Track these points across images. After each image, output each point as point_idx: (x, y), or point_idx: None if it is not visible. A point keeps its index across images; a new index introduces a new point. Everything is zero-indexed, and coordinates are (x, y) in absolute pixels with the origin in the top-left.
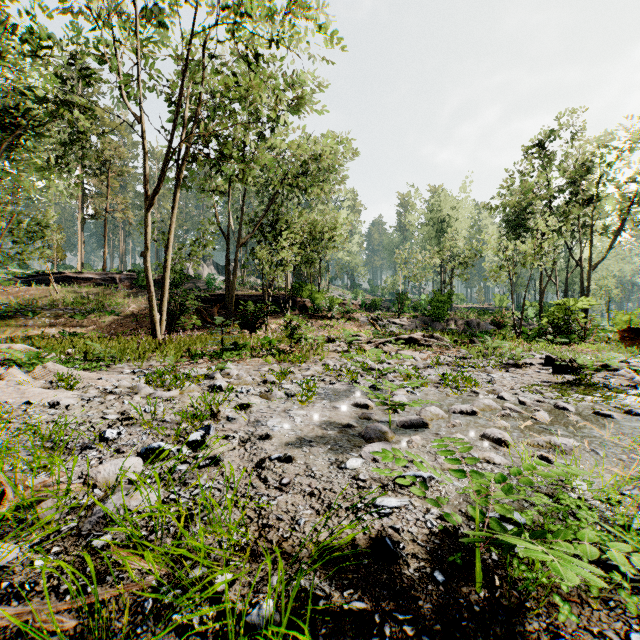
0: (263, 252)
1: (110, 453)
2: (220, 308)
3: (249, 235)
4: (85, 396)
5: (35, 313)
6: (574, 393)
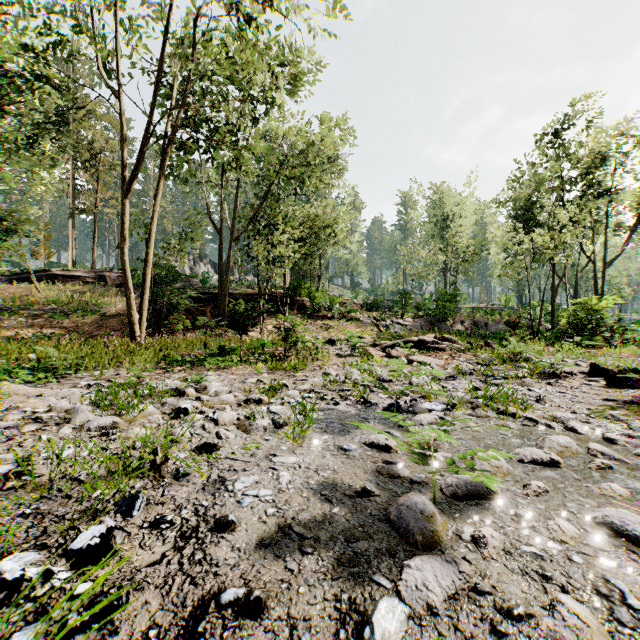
0: (258, 247)
1: None
2: (213, 307)
3: (243, 229)
4: None
5: (11, 313)
6: None
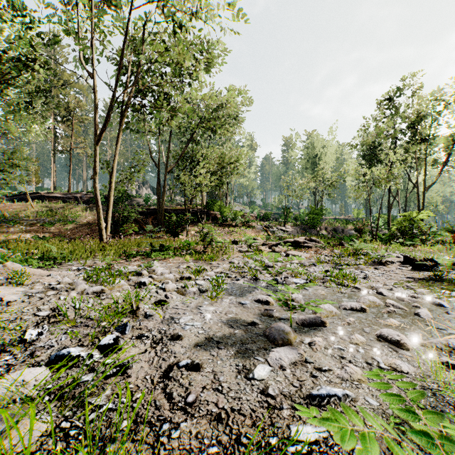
0: (185, 177)
1: (23, 357)
2: (153, 219)
3: (174, 165)
4: (29, 292)
5: (15, 222)
6: (441, 289)
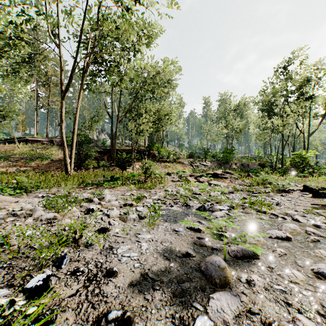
0: (131, 125)
1: None
2: (108, 156)
3: (124, 116)
4: None
5: (5, 159)
6: None
